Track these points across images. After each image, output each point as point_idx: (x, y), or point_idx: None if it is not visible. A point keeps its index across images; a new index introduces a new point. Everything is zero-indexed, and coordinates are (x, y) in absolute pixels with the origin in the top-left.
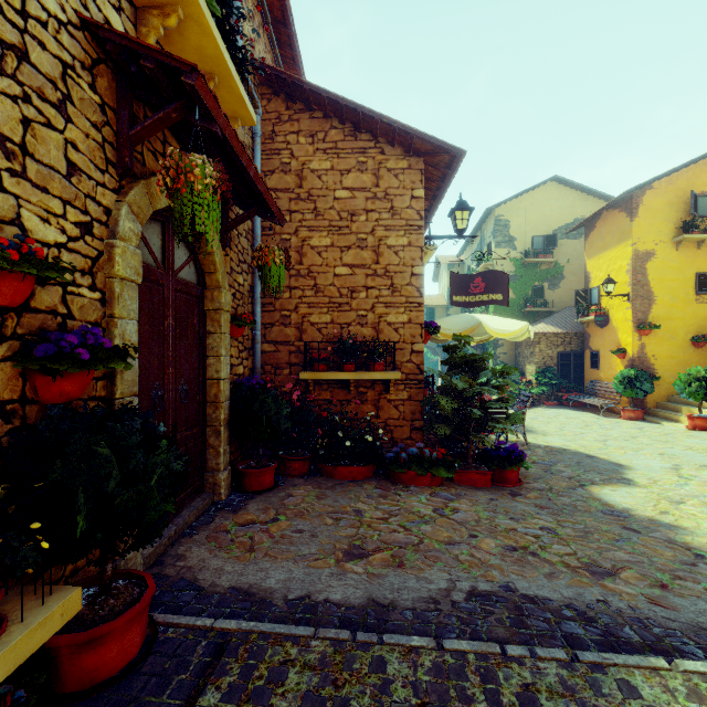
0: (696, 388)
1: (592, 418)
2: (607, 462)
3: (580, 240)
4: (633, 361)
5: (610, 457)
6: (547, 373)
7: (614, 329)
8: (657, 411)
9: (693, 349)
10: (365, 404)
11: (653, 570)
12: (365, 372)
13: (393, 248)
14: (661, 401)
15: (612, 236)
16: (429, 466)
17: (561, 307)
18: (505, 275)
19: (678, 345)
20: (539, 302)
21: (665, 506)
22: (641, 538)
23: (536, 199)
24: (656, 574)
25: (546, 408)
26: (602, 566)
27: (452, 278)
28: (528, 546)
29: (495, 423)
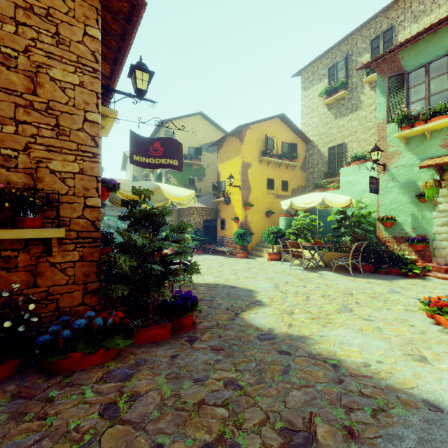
0: (272, 238)
1: (224, 259)
2: (243, 289)
3: (214, 154)
4: (242, 224)
5: (243, 285)
6: (198, 233)
7: (233, 206)
8: (253, 252)
9: (266, 218)
10: (13, 272)
11: (329, 407)
12: (4, 229)
13: (59, 82)
14: (254, 246)
15: (232, 152)
16: (102, 337)
17: (204, 193)
18: (180, 144)
19: (261, 215)
20: (192, 188)
21: (288, 319)
22: (295, 361)
23: (190, 123)
24: (335, 414)
25: (197, 255)
26: (297, 427)
27: (132, 137)
28: (224, 431)
29: (175, 276)
